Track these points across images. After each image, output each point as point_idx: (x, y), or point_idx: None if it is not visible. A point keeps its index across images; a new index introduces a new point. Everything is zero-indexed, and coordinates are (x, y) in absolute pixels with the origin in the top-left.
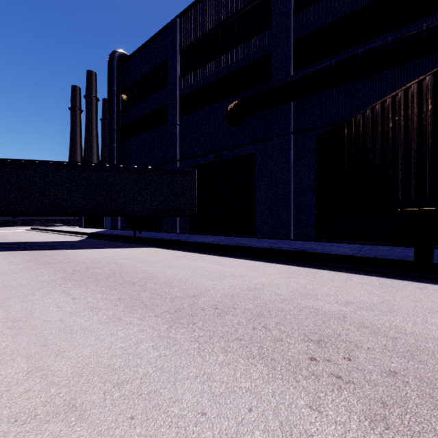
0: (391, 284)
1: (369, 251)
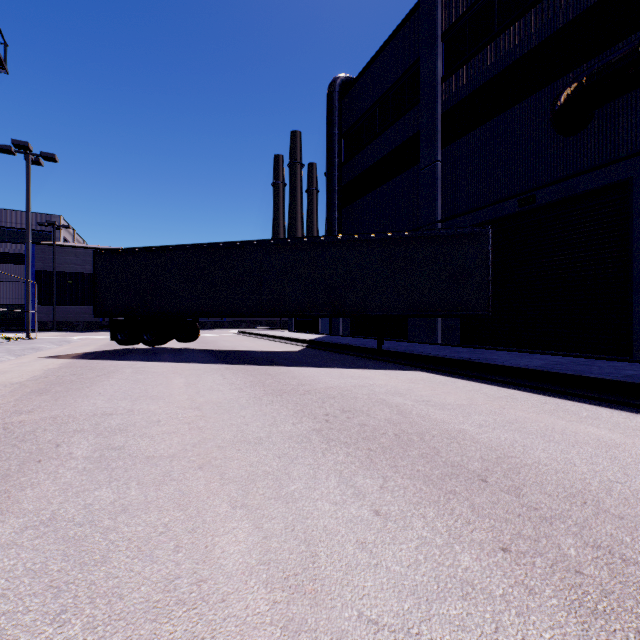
0: None
1: None
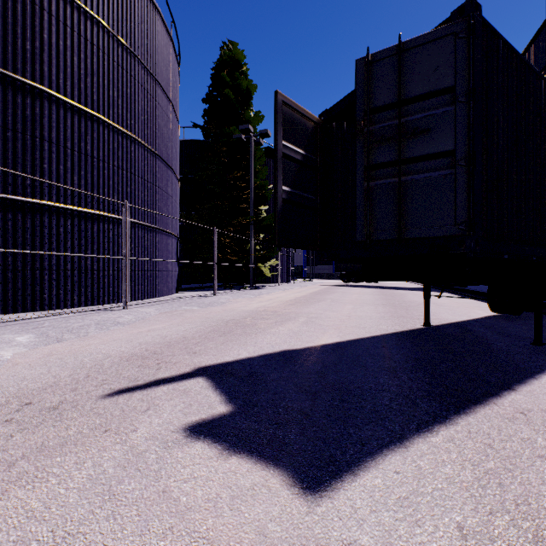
0: None
1: None
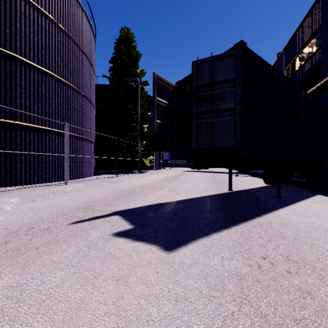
0: None
1: None
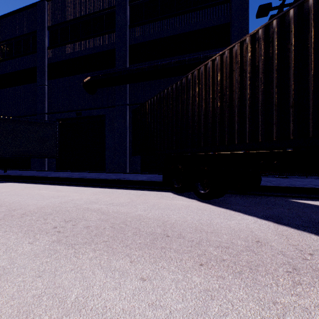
0: (147, 193)
1: (156, 178)
